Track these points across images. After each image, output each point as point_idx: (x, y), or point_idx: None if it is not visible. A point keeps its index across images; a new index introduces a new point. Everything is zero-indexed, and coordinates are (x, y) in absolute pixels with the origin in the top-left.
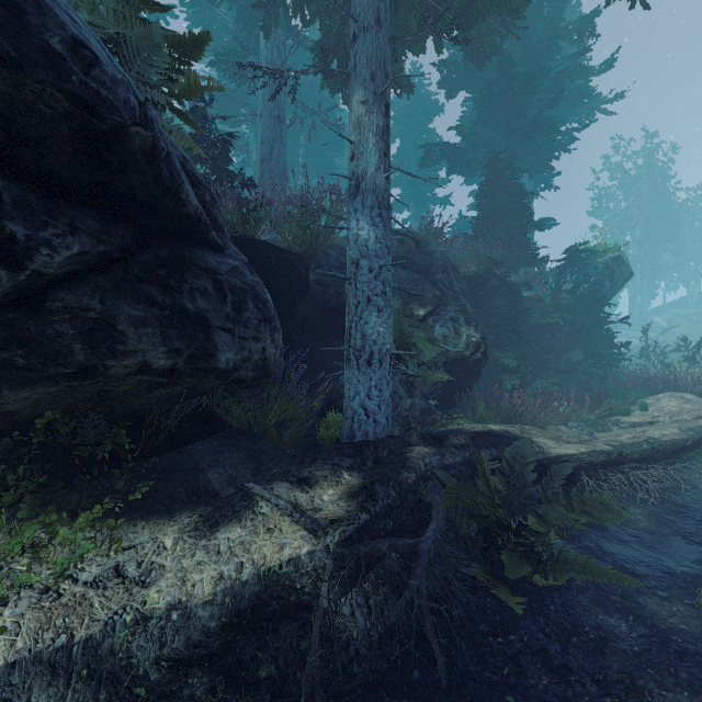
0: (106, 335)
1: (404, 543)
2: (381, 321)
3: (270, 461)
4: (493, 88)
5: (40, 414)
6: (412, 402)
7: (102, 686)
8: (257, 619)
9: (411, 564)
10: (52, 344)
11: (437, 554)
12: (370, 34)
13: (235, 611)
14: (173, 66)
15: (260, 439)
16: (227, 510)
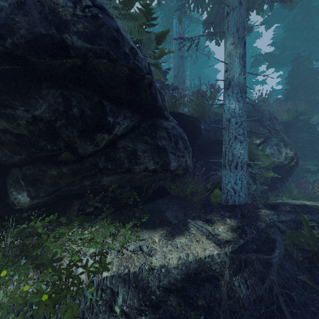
0: (134, 156)
1: (263, 257)
2: (242, 147)
3: (190, 210)
4: (296, 18)
5: (110, 185)
6: (256, 187)
7: (140, 291)
8: (195, 278)
9: (270, 268)
10: (118, 160)
11: (279, 265)
12: (235, 10)
13: (187, 273)
14: (154, 47)
15: (183, 200)
16: (177, 230)
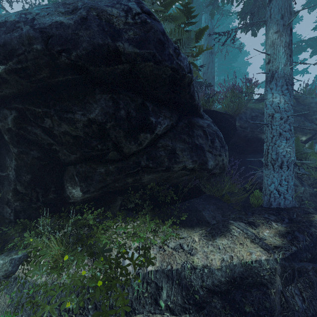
0: (173, 155)
1: None
2: (288, 145)
3: (228, 211)
4: None
5: (149, 183)
6: (304, 189)
7: (183, 289)
8: (241, 283)
9: None
10: (159, 159)
11: None
12: None
13: (231, 276)
14: None
15: (220, 200)
16: (218, 230)
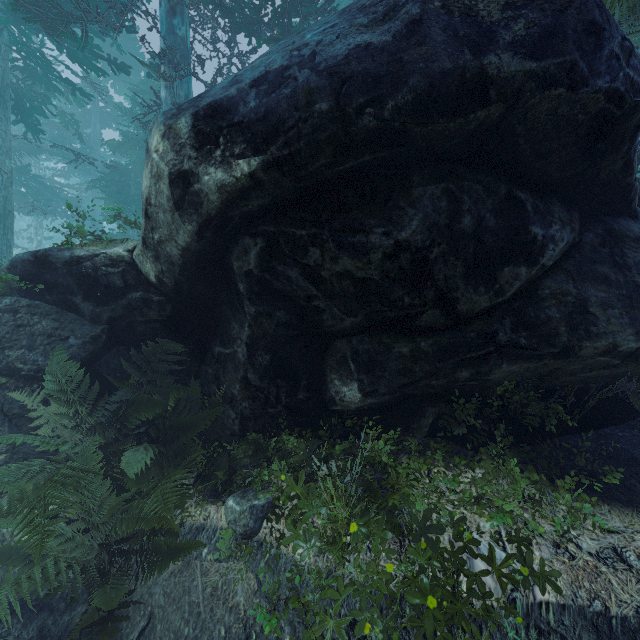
0: (581, 317)
1: None
2: None
3: None
4: None
5: (499, 382)
6: None
7: None
8: None
9: None
10: (544, 327)
11: None
12: None
13: None
14: None
15: None
16: None
